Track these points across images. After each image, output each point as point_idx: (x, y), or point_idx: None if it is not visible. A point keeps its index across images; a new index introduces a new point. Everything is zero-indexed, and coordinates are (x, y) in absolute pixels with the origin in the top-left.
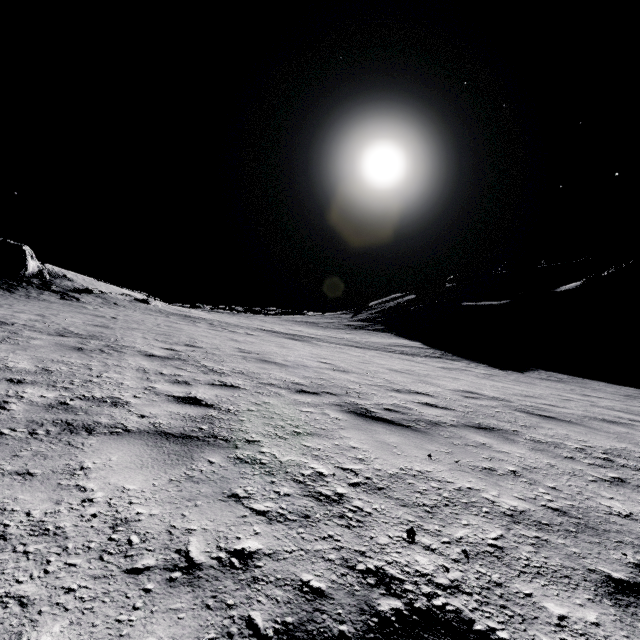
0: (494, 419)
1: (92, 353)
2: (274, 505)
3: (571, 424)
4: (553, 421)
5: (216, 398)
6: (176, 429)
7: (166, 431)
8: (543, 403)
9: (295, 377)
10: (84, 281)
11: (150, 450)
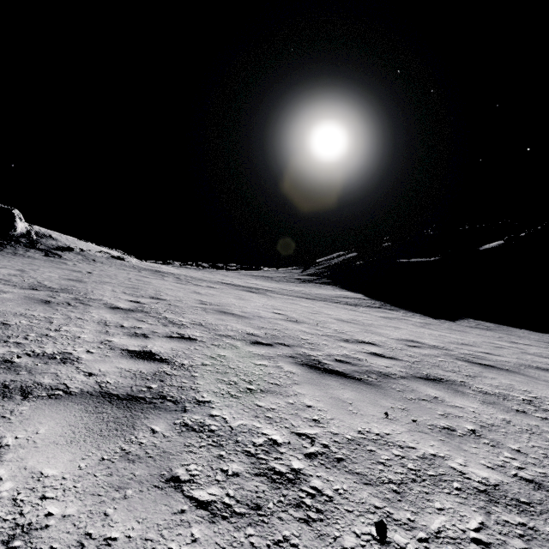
0: (439, 369)
1: (58, 306)
2: (220, 491)
3: (511, 373)
4: (493, 370)
5: (171, 352)
6: (123, 389)
7: (111, 392)
8: (479, 351)
9: (250, 328)
10: (67, 240)
11: (87, 417)
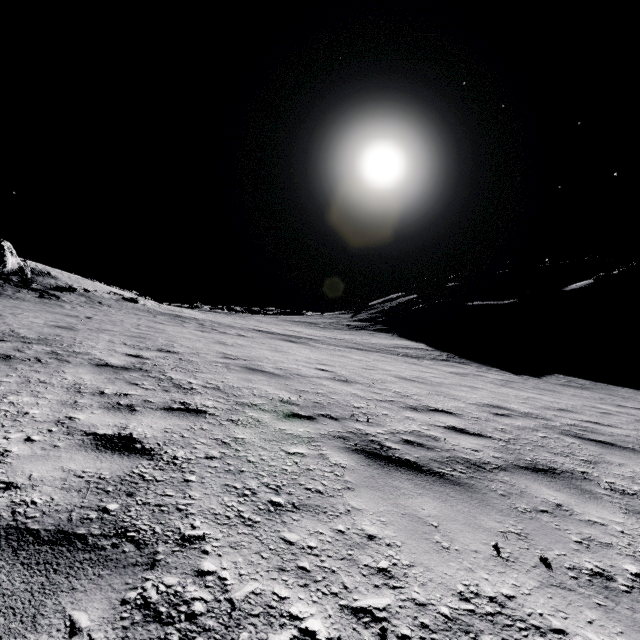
0: (546, 451)
1: (20, 363)
2: None
3: (639, 454)
4: (616, 450)
5: (163, 435)
6: (53, 517)
7: (29, 526)
8: (585, 420)
9: (285, 392)
10: (69, 279)
11: None
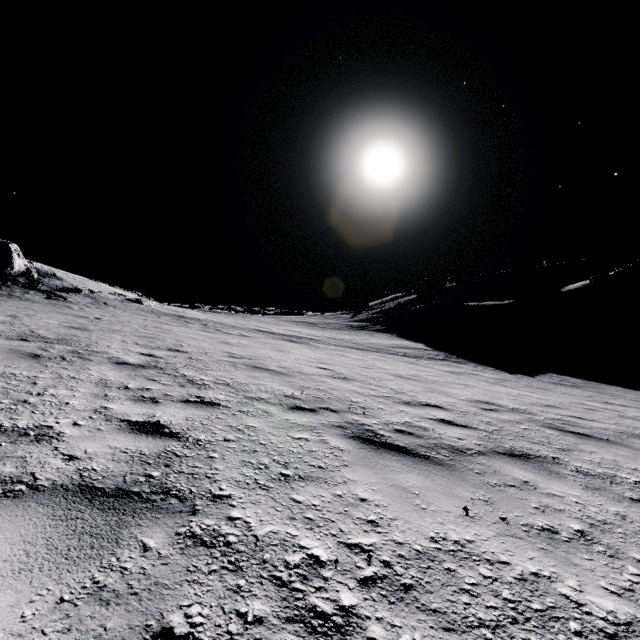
0: (525, 440)
1: (49, 361)
2: None
3: (612, 444)
4: (591, 441)
5: (186, 422)
6: (112, 480)
7: (95, 485)
8: (569, 415)
9: (289, 388)
10: (74, 280)
11: (53, 527)
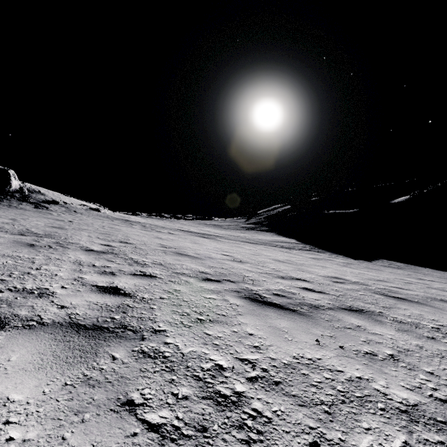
0: (360, 301)
1: (41, 248)
2: (170, 414)
3: (420, 304)
4: (405, 302)
5: (134, 287)
6: (90, 320)
7: (79, 322)
8: (392, 286)
9: (202, 267)
10: (53, 195)
11: (56, 346)
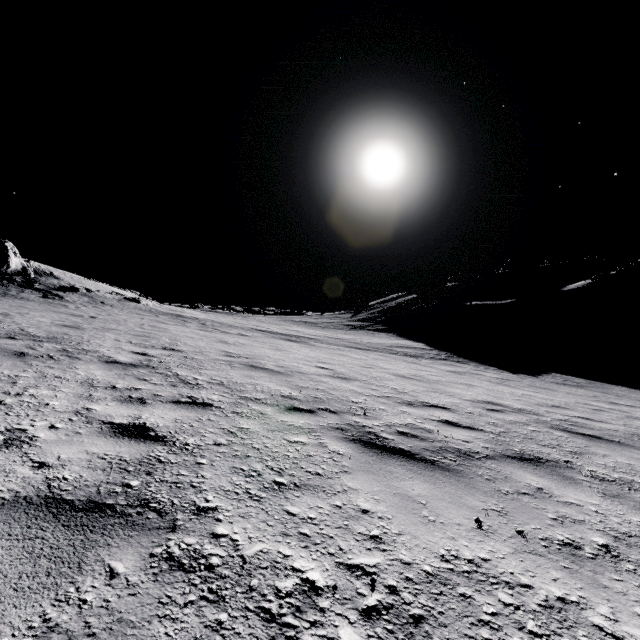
0: (534, 443)
1: (34, 360)
2: None
3: (624, 447)
4: (602, 443)
5: (174, 424)
6: (84, 491)
7: (64, 496)
8: (576, 416)
9: (287, 388)
10: (72, 279)
11: (6, 549)
